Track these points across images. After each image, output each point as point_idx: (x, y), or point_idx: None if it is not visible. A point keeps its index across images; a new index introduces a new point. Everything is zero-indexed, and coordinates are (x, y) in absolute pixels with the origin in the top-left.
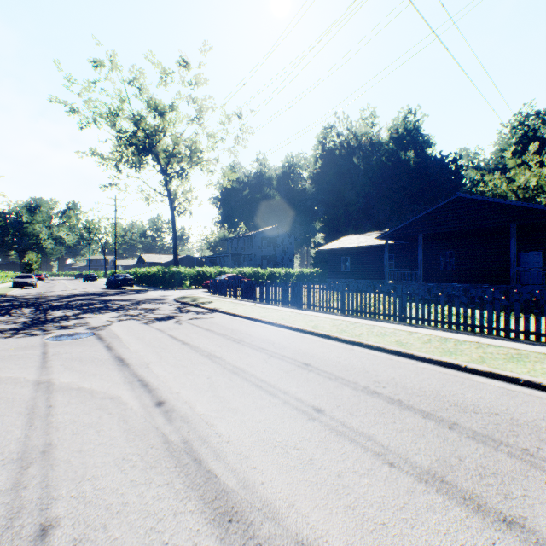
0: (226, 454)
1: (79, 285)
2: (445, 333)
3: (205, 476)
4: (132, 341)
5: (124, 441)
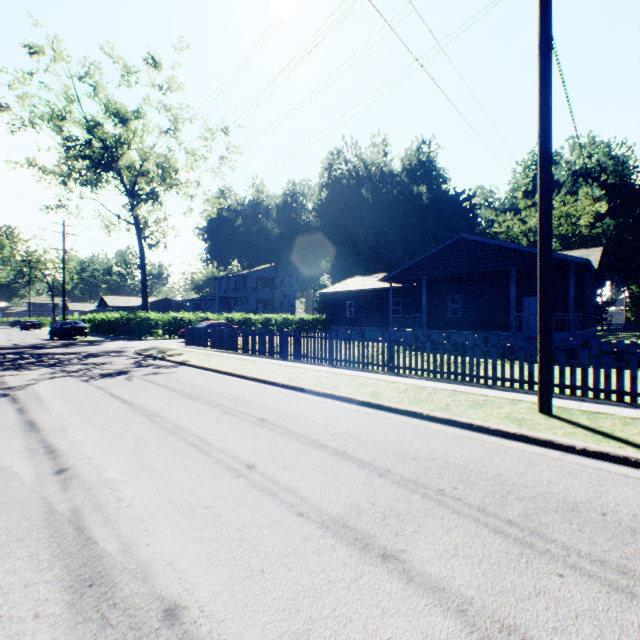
0: (119, 519)
1: (12, 335)
2: (427, 382)
3: (82, 544)
4: (57, 402)
5: None
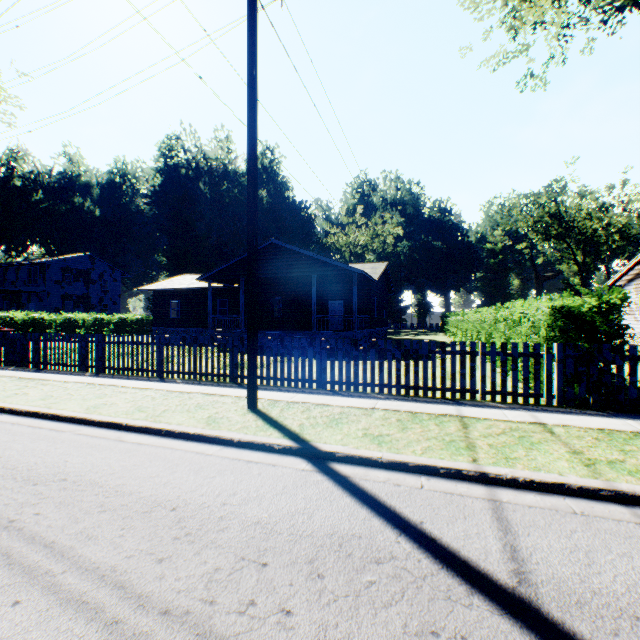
0: None
1: None
2: (182, 386)
3: None
4: None
5: None
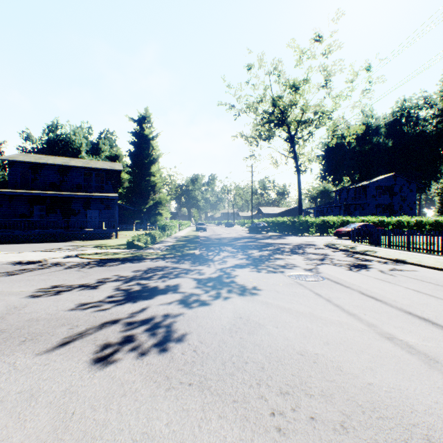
0: None
1: (227, 230)
2: None
3: None
4: (382, 292)
5: None
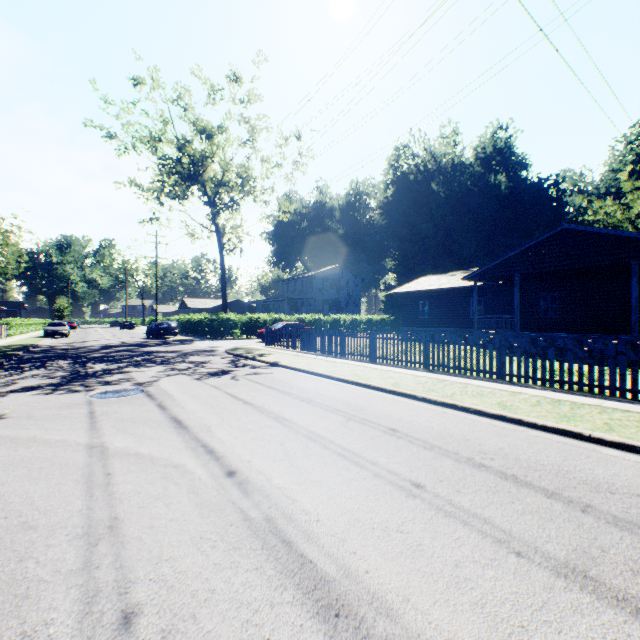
0: (318, 535)
1: (116, 334)
2: (557, 395)
3: (298, 561)
4: (186, 400)
5: (198, 517)
